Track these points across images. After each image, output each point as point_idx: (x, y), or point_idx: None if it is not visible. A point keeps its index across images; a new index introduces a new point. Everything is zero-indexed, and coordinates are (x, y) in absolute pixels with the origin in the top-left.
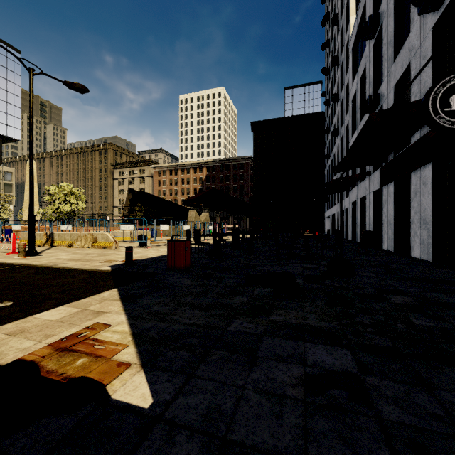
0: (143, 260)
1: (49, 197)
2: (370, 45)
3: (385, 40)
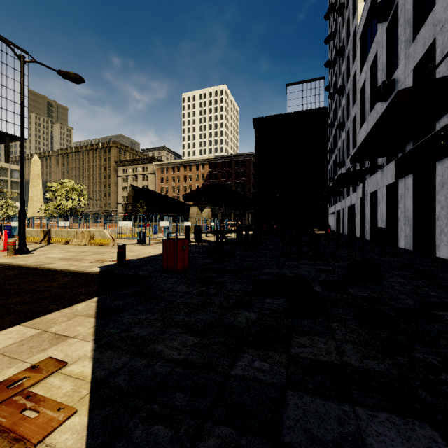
0: (138, 260)
1: (51, 194)
2: (383, 28)
3: (402, 20)
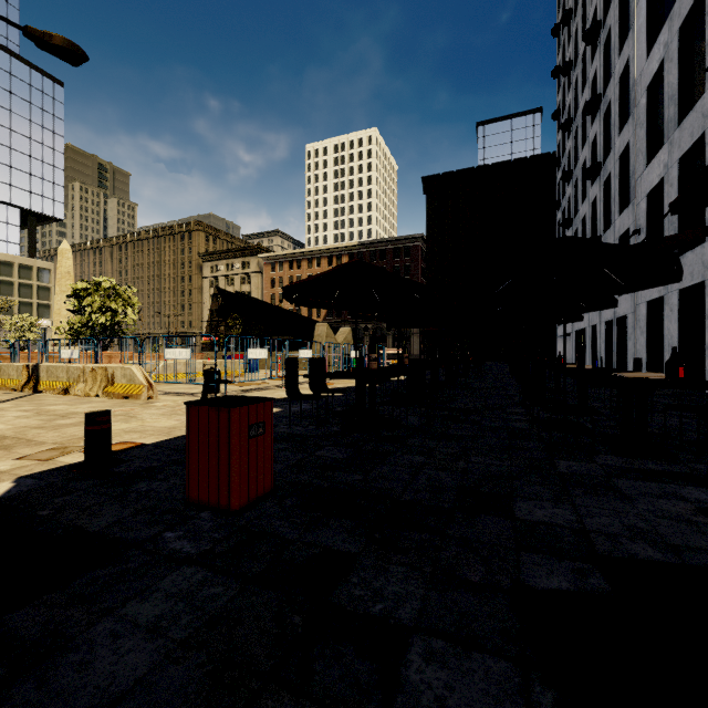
0: (158, 446)
1: (76, 303)
2: None
3: None
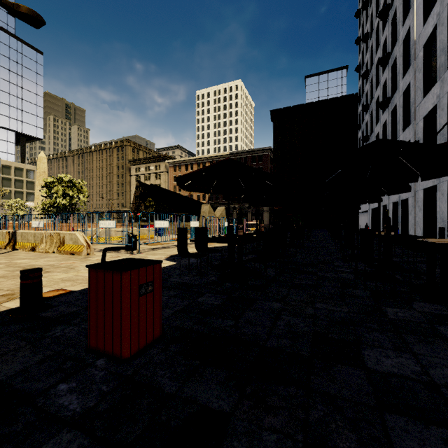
0: (82, 292)
1: (47, 191)
2: None
3: None
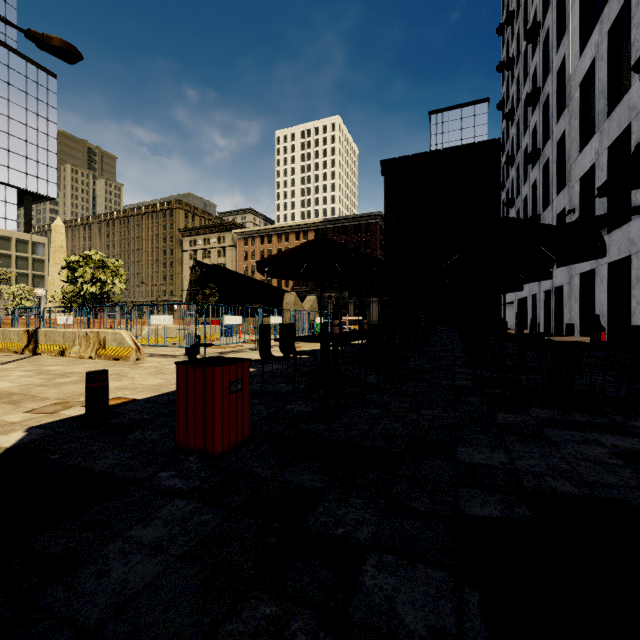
0: (148, 401)
1: (69, 274)
2: None
3: None
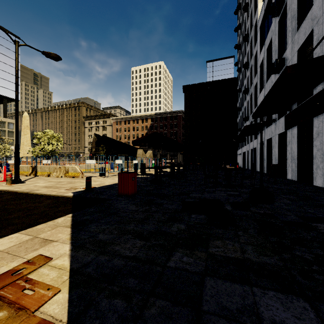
0: (100, 187)
1: (37, 140)
2: (276, 21)
3: (289, 16)
